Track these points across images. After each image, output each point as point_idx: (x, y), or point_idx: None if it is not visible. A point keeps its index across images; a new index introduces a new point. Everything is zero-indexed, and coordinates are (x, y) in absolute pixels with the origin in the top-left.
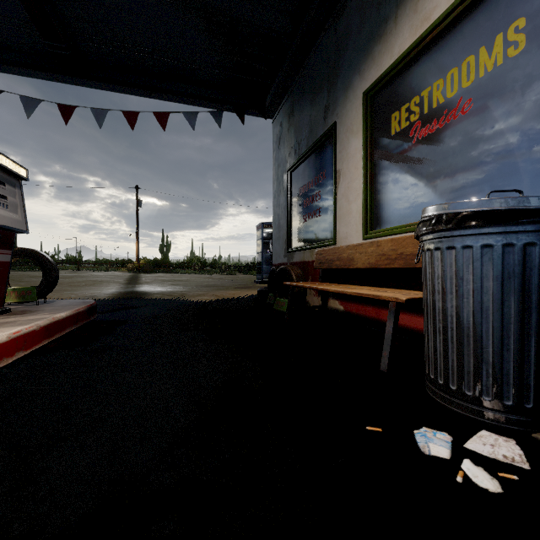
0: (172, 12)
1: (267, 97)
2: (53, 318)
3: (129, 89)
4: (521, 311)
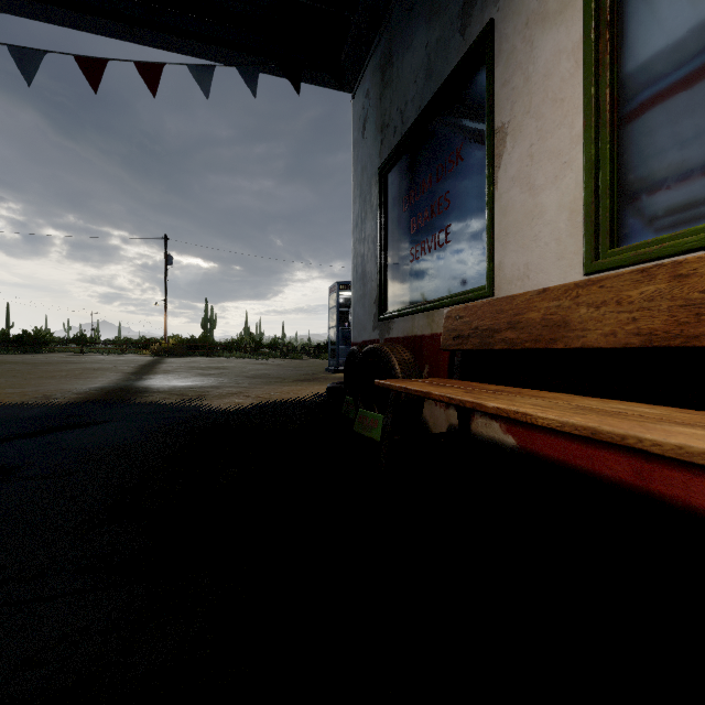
0: None
1: (342, 50)
2: None
3: (88, 20)
4: None
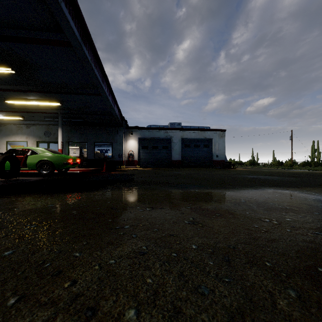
0: None
1: None
2: None
3: None
4: None
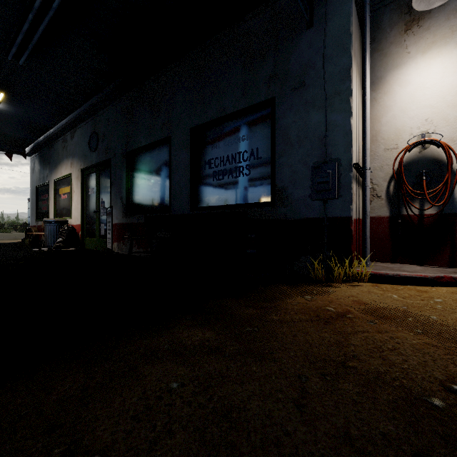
0: None
1: (26, 148)
2: None
3: None
4: (52, 233)
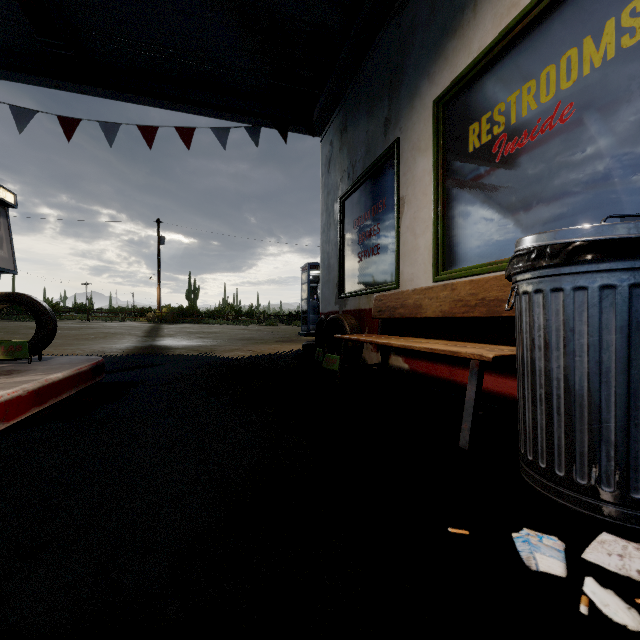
0: (198, 2)
1: (314, 110)
2: (46, 380)
3: (146, 99)
4: None
